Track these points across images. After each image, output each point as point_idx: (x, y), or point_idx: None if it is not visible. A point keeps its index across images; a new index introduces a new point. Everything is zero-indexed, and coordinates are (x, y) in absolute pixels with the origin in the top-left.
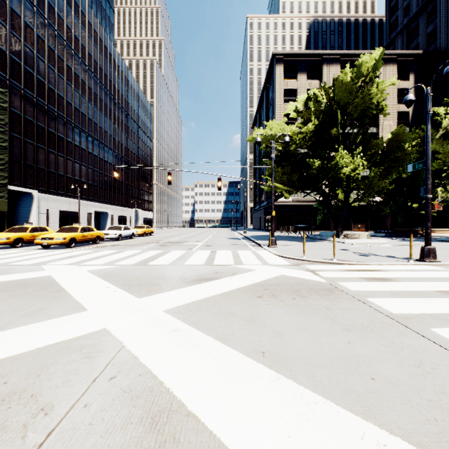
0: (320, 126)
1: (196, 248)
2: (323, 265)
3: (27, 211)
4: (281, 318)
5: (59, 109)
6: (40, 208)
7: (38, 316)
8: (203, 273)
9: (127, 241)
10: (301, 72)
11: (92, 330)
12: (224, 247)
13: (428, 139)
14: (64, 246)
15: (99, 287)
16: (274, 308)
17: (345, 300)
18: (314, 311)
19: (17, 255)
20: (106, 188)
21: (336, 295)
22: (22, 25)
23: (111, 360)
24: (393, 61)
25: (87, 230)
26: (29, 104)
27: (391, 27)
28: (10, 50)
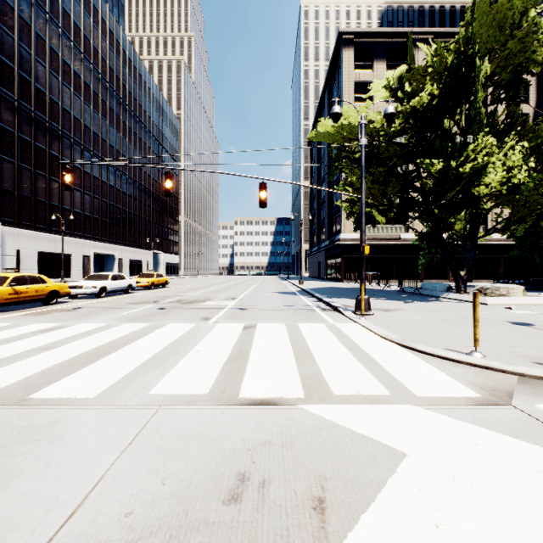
0: (439, 99)
1: (217, 317)
2: None
3: None
4: None
5: (37, 108)
6: (5, 247)
7: None
8: (174, 492)
9: (112, 299)
10: (378, 59)
11: None
12: (272, 313)
13: None
14: None
15: None
16: None
17: None
18: None
19: None
20: (112, 222)
21: None
22: None
23: None
24: None
25: (28, 281)
26: None
27: None
28: None
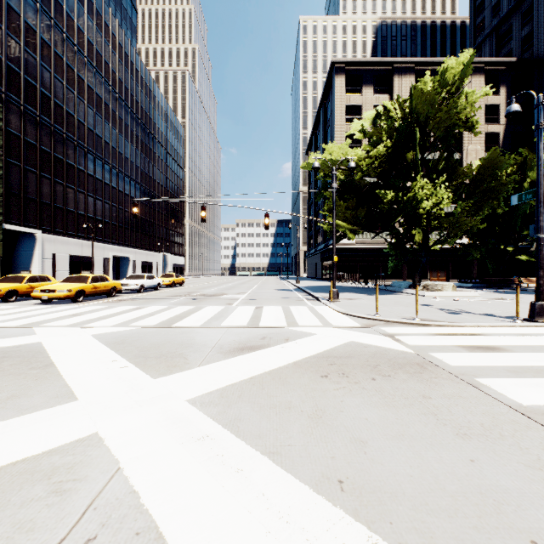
0: (393, 149)
1: (236, 303)
2: (403, 327)
3: (28, 256)
4: (360, 414)
5: (68, 129)
6: (44, 251)
7: (4, 409)
8: (245, 338)
9: (151, 294)
10: (366, 85)
11: (77, 436)
12: (273, 301)
13: (540, 162)
14: (70, 300)
15: (103, 361)
16: (347, 395)
17: (446, 382)
18: (406, 401)
19: (7, 312)
20: (127, 227)
21: (431, 372)
22: (22, 25)
23: (94, 498)
24: (481, 71)
25: (99, 280)
26: (30, 124)
27: (477, 31)
28: (7, 56)
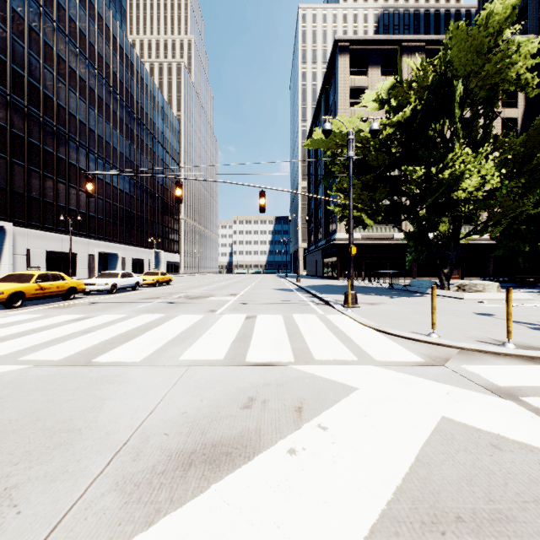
0: (422, 113)
1: (222, 310)
2: (503, 365)
3: None
4: None
5: (46, 113)
6: (16, 246)
7: None
8: (210, 404)
9: (123, 295)
10: (373, 66)
11: None
12: (270, 306)
13: None
14: None
15: None
16: None
17: None
18: None
19: None
20: (115, 222)
21: None
22: None
23: None
24: None
25: (50, 278)
26: None
27: None
28: None
